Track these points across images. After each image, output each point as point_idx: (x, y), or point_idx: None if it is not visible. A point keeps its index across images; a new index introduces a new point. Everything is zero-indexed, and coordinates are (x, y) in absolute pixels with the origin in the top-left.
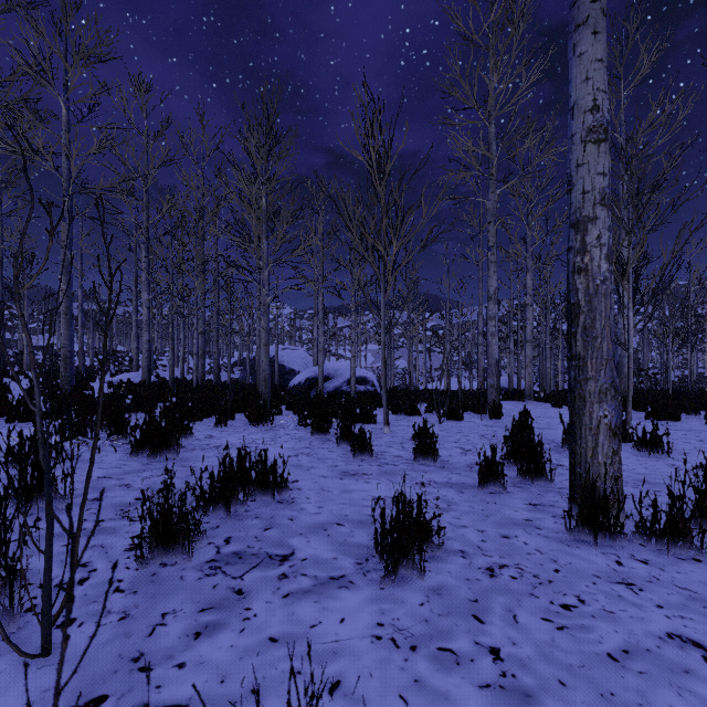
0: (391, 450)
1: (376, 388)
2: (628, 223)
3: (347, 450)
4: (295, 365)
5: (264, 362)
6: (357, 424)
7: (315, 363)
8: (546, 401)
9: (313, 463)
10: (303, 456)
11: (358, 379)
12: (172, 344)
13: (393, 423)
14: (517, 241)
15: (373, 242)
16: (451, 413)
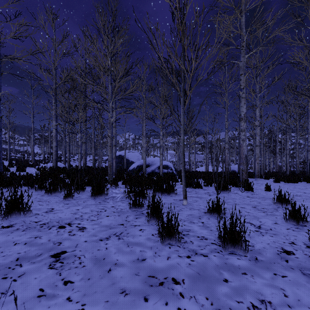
0: (194, 227)
1: (173, 171)
2: (309, 82)
3: (156, 227)
4: (134, 159)
5: (109, 156)
6: (163, 196)
7: (142, 158)
8: (266, 178)
9: (119, 254)
10: (113, 240)
11: (164, 166)
12: (69, 148)
13: (187, 195)
14: (251, 90)
15: (177, 61)
16: (222, 188)
